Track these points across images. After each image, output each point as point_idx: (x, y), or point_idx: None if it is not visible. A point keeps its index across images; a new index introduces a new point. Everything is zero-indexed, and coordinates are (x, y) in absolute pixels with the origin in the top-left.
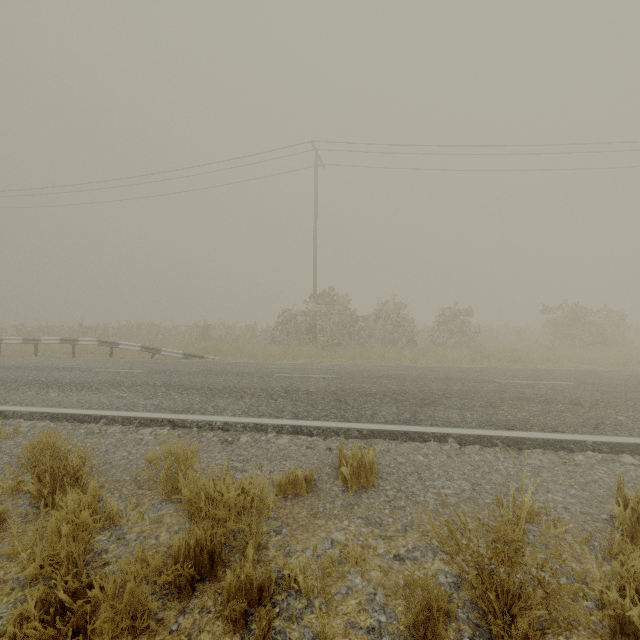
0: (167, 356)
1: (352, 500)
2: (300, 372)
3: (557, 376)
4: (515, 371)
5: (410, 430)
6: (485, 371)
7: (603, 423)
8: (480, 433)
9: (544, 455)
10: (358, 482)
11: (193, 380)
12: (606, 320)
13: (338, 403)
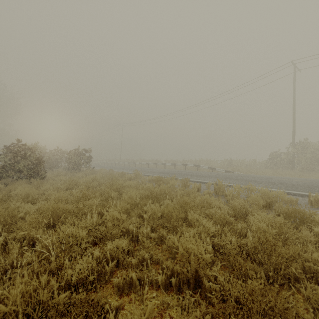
0: (217, 171)
1: (314, 208)
2: (286, 179)
3: None
4: None
5: None
6: None
7: None
8: None
9: None
10: (317, 206)
11: (237, 177)
12: None
13: (309, 188)
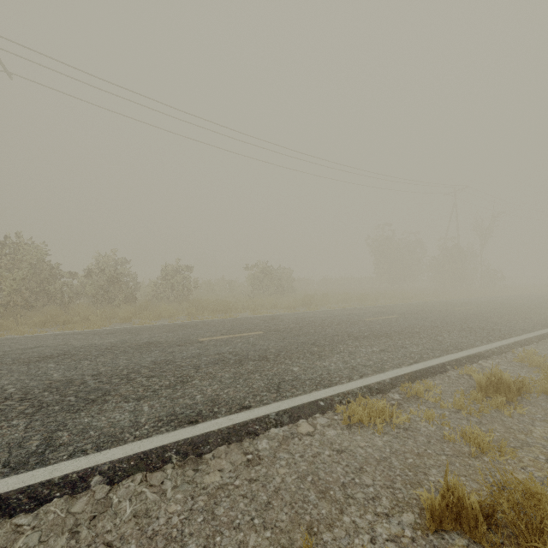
0: None
1: None
2: None
3: (252, 325)
4: (221, 324)
5: (15, 488)
6: (194, 327)
7: (284, 380)
8: (149, 446)
9: (227, 457)
10: None
11: None
12: (284, 275)
13: None
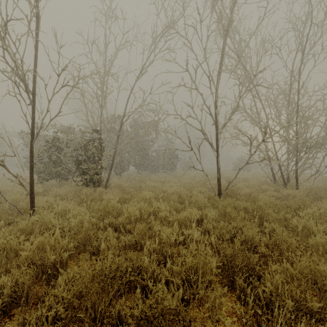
0: None
1: None
2: None
3: None
4: None
5: None
6: None
7: None
8: None
9: None
10: None
11: None
12: None
13: None
